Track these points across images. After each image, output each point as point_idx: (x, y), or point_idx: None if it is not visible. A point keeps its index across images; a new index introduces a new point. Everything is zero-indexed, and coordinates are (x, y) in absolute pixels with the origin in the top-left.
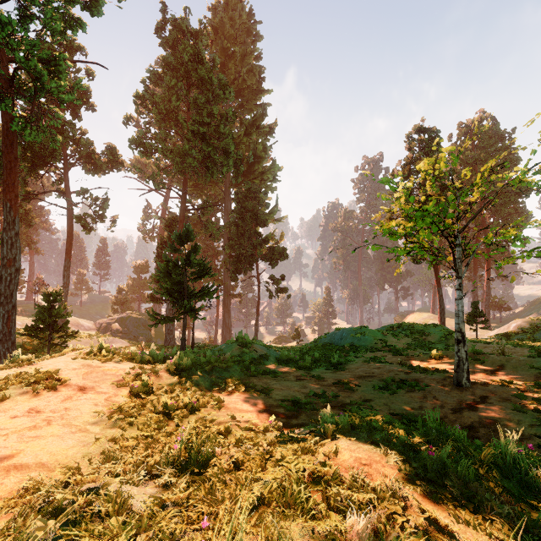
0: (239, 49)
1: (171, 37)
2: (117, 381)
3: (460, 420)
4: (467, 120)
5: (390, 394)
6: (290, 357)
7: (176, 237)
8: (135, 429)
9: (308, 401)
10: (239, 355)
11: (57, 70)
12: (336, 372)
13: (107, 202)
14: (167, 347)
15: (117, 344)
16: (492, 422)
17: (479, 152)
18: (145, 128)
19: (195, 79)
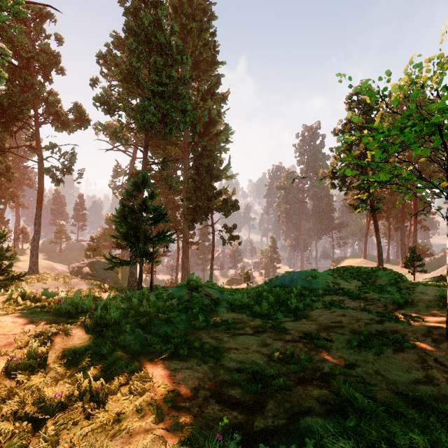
0: (196, 26)
1: (132, 4)
2: (1, 346)
3: None
4: None
5: (375, 355)
6: (244, 302)
7: (132, 184)
8: None
9: (274, 374)
10: (189, 300)
11: None
12: (298, 320)
13: (75, 156)
14: (129, 289)
15: (82, 286)
16: None
17: None
18: (110, 89)
19: (155, 45)
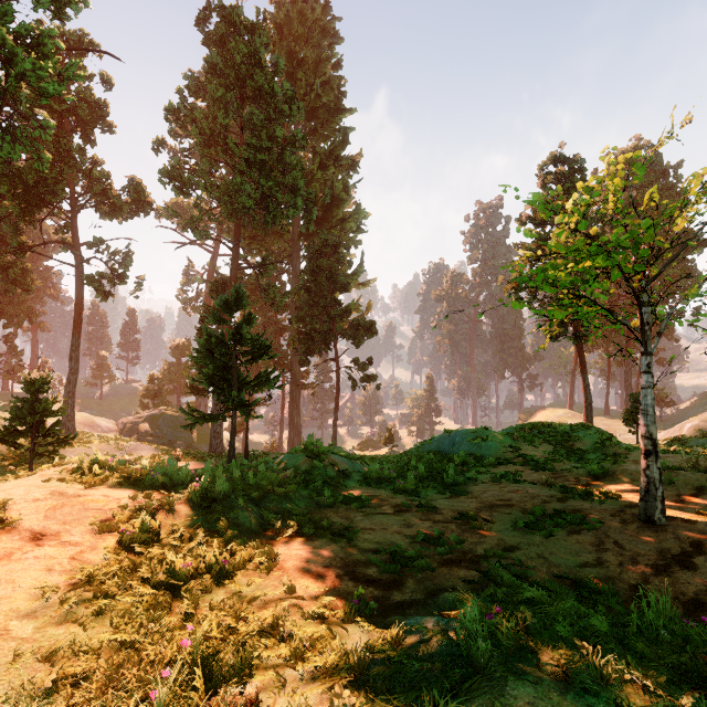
0: (312, 54)
1: (217, 30)
2: (102, 521)
3: (673, 588)
4: (617, 150)
5: (544, 537)
6: (383, 473)
7: (221, 303)
8: (105, 625)
9: (416, 554)
10: (308, 471)
11: (43, 54)
12: (454, 498)
13: (130, 257)
14: (212, 456)
15: (143, 452)
16: None
17: (634, 193)
18: (183, 156)
19: (251, 89)
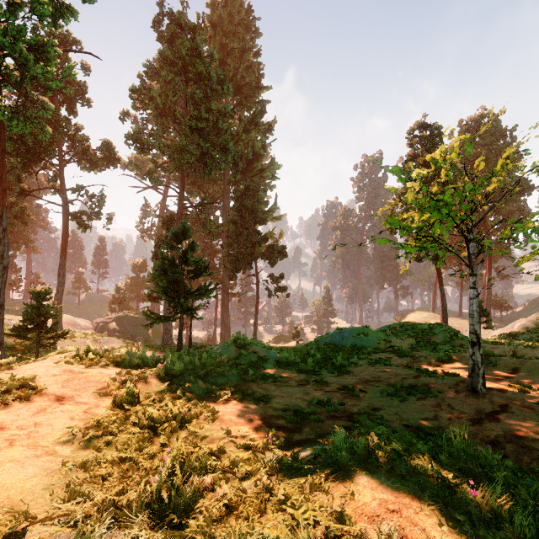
0: (238, 45)
1: (168, 31)
2: (100, 389)
3: (482, 433)
4: (468, 117)
5: (400, 401)
6: (290, 359)
7: (172, 235)
8: (113, 450)
9: (311, 411)
10: (237, 357)
11: (46, 58)
12: (340, 376)
13: (103, 199)
14: (164, 347)
15: (113, 344)
16: (518, 436)
17: (480, 150)
18: (142, 124)
19: (193, 74)
